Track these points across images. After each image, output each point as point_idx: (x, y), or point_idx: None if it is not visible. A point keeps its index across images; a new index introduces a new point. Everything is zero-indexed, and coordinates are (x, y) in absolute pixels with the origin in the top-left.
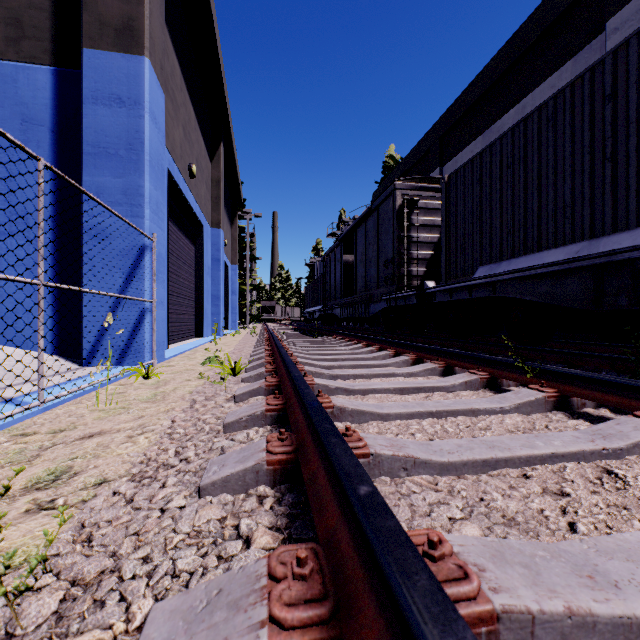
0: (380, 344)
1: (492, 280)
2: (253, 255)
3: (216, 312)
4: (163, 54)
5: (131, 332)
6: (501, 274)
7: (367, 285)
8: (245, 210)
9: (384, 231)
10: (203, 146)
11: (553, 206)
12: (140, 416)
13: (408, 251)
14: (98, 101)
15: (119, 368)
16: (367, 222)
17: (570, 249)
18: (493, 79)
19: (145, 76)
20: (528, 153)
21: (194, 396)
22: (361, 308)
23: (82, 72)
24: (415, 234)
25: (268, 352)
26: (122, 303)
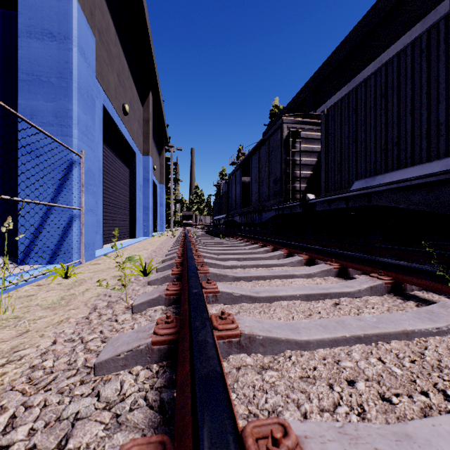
0: (274, 245)
1: (368, 191)
2: (176, 178)
3: (146, 219)
4: (93, 3)
5: (61, 235)
6: (377, 186)
7: (260, 198)
8: (170, 145)
9: (274, 156)
10: (135, 93)
11: (427, 126)
12: (24, 331)
13: (293, 171)
14: (32, 35)
15: (48, 267)
16: (260, 150)
17: (446, 162)
18: (356, 42)
19: (73, 15)
20: (401, 83)
21: (97, 301)
22: (255, 216)
23: (18, 10)
24: (298, 158)
25: (179, 252)
26: (53, 210)
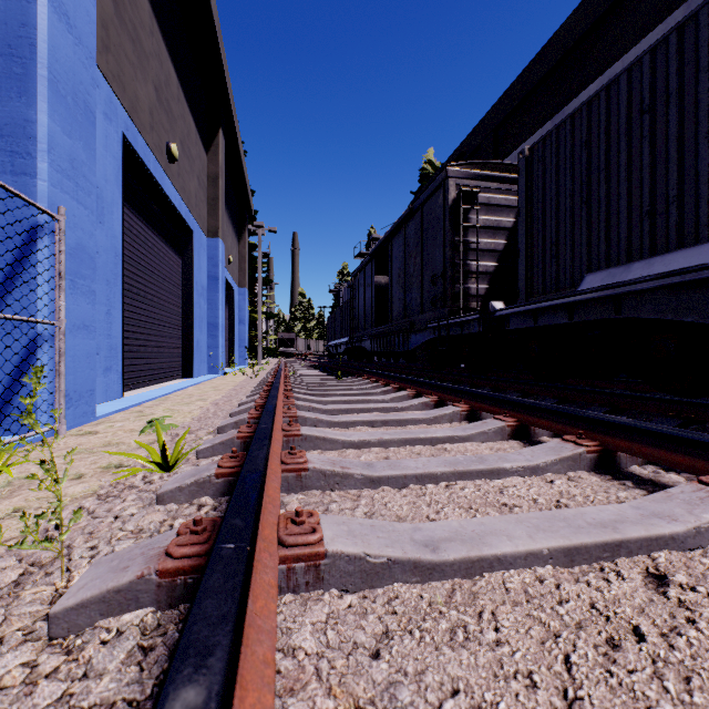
0: (438, 392)
1: (617, 292)
2: (266, 277)
3: (213, 345)
4: None
5: (12, 377)
6: (636, 281)
7: (407, 309)
8: (256, 223)
9: (431, 236)
10: (193, 128)
11: None
12: None
13: (465, 262)
14: None
15: None
16: (407, 228)
17: None
18: (567, 46)
19: None
20: (686, 81)
21: (4, 560)
22: (398, 339)
23: None
24: (474, 239)
25: (254, 411)
26: None
